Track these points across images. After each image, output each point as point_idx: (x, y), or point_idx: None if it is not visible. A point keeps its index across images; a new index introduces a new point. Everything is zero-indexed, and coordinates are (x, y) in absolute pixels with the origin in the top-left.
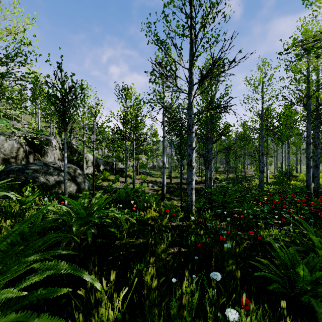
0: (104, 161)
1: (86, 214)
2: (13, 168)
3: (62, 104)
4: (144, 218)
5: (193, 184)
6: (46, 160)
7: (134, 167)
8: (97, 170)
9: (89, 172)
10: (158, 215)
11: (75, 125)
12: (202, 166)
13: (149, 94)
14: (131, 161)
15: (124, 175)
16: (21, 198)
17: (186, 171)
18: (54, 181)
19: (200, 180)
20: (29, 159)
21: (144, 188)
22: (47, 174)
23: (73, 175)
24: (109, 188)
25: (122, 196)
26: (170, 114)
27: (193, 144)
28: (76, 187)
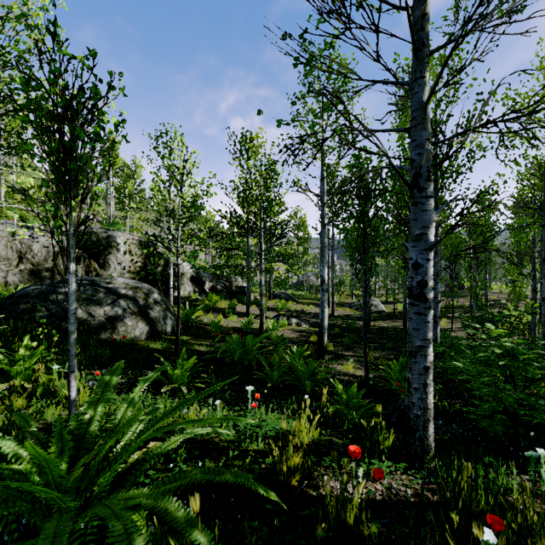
0: (212, 274)
1: (69, 484)
2: (29, 291)
3: (59, 130)
4: (278, 473)
5: (429, 357)
6: (107, 273)
7: (262, 288)
8: (199, 290)
9: (184, 294)
10: (321, 439)
11: (97, 187)
12: (389, 282)
13: (293, 101)
14: (257, 275)
15: (245, 301)
16: (2, 365)
17: (359, 293)
18: (103, 318)
19: (390, 311)
20: (78, 272)
21: (282, 328)
22: (92, 302)
23: (143, 305)
24: (214, 329)
25: (234, 351)
26: (332, 186)
27: (431, 232)
28: (147, 328)
